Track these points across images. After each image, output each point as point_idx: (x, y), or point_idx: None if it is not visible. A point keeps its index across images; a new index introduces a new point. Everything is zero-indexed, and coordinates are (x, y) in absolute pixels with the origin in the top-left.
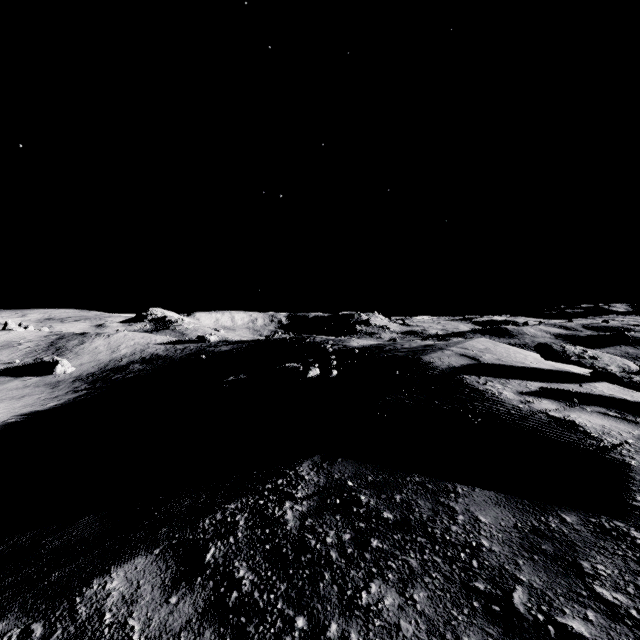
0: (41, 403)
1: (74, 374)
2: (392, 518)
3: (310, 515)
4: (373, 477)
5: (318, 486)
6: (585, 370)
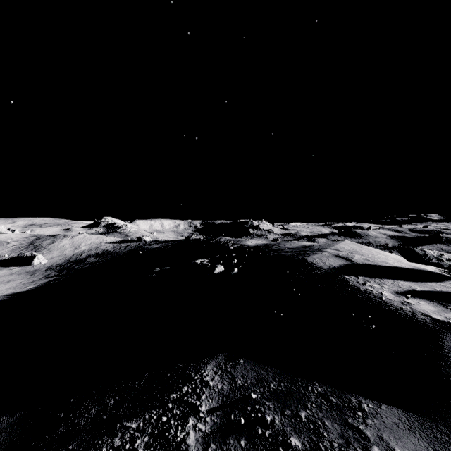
0: (21, 286)
1: (47, 265)
2: (301, 447)
3: (213, 438)
4: (275, 385)
5: (222, 395)
6: (432, 267)
